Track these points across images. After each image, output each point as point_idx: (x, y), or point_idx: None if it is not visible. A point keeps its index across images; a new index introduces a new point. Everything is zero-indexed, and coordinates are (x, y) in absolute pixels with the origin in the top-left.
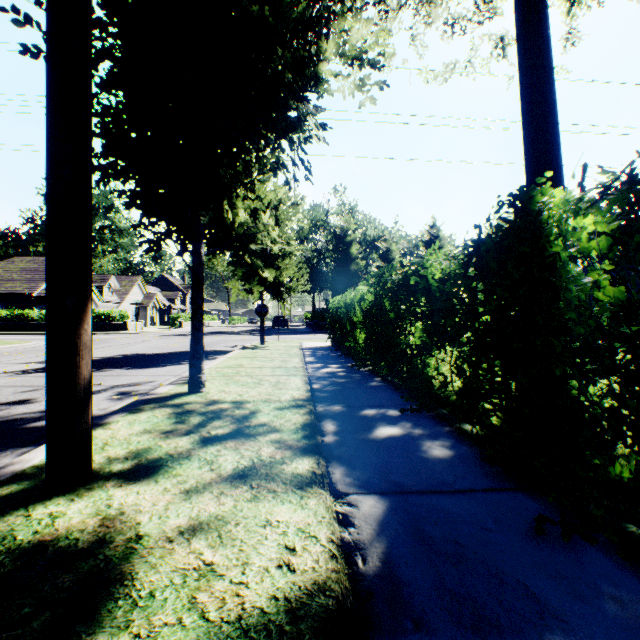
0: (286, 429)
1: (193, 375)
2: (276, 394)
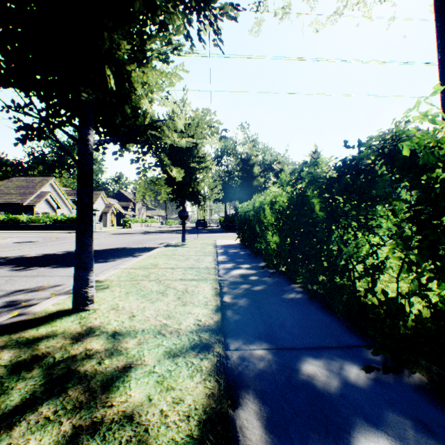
0: None
1: (76, 289)
2: (177, 315)
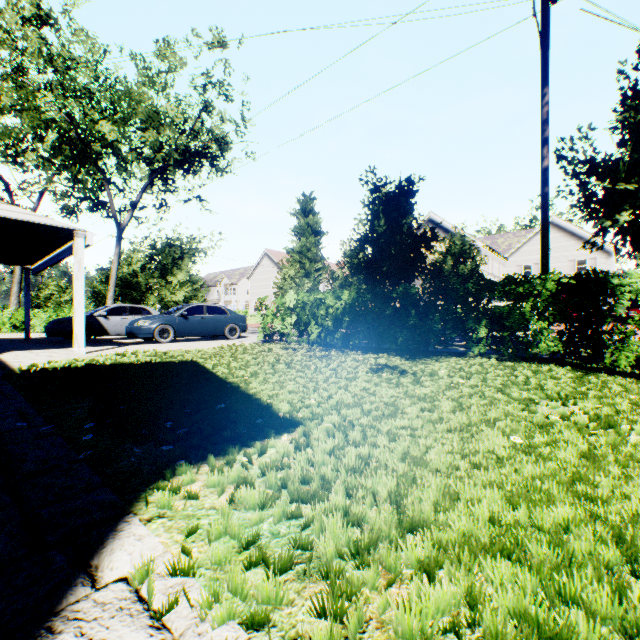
0: None
1: None
2: None
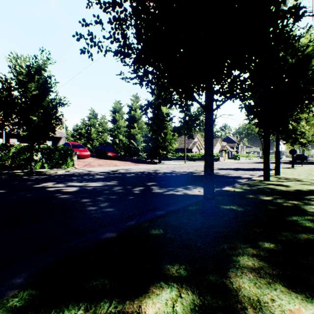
0: (313, 182)
1: (276, 171)
2: (307, 178)
